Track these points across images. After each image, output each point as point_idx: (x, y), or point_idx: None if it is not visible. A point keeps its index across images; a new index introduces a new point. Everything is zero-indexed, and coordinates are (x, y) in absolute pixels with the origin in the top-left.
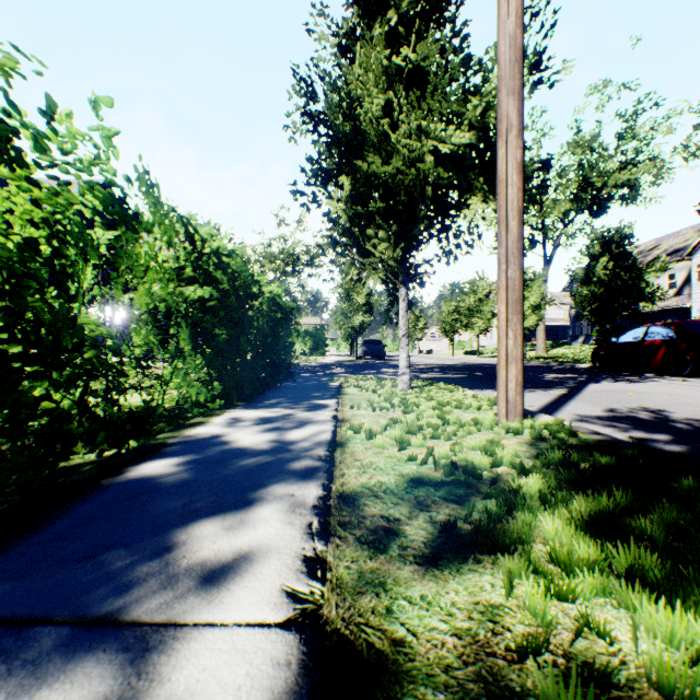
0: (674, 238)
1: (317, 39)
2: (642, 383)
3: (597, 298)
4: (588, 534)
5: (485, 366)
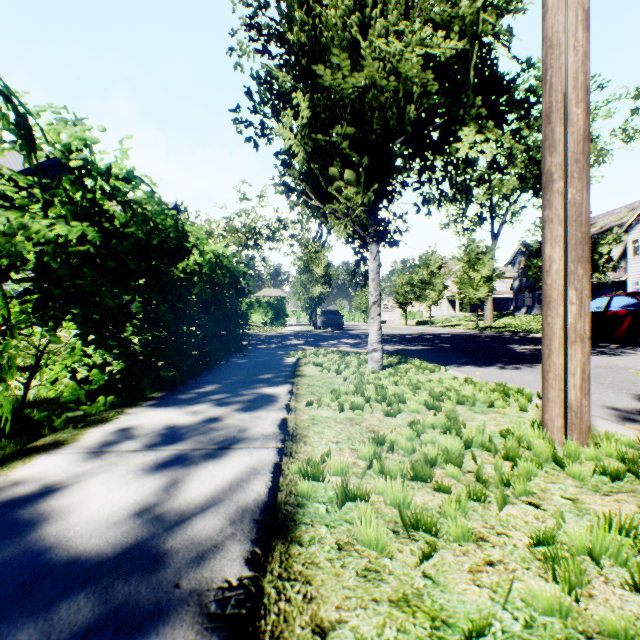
0: (609, 217)
1: None
2: (623, 356)
3: None
4: None
5: (443, 337)
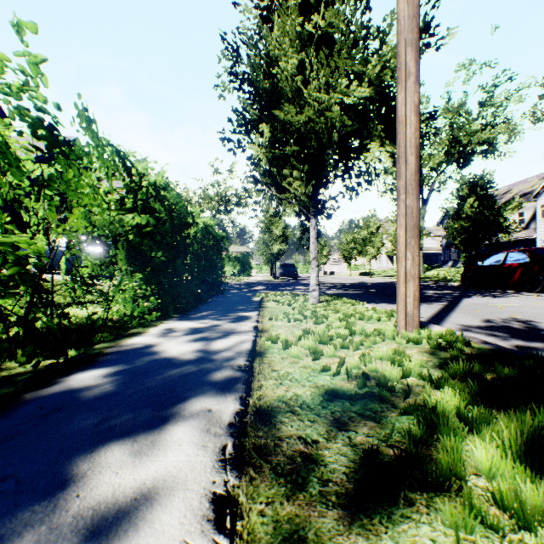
0: (522, 185)
1: (242, 11)
2: (505, 298)
3: (465, 230)
4: (529, 467)
5: (376, 284)
